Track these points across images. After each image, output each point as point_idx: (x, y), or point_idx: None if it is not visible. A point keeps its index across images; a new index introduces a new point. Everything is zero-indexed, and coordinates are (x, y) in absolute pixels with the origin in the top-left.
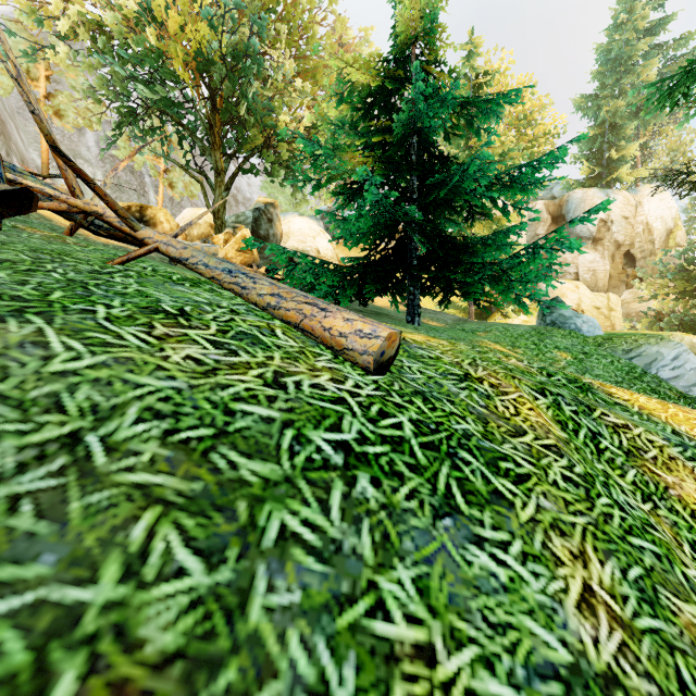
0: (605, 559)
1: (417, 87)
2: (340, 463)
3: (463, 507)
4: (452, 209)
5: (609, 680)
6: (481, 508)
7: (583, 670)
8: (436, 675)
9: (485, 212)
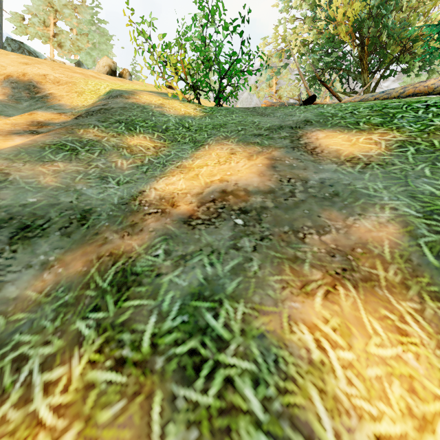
0: None
1: None
2: (424, 107)
3: None
4: None
5: None
6: None
7: None
8: None
9: None
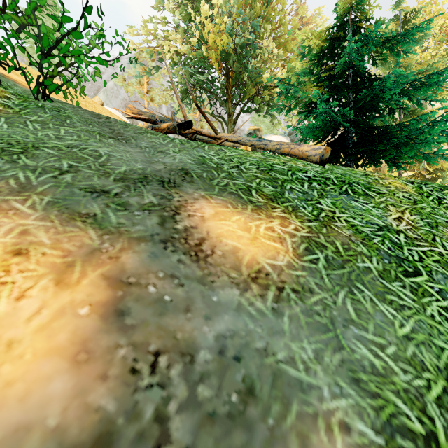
0: (413, 215)
1: (350, 40)
2: (307, 179)
3: (351, 194)
4: (377, 109)
5: (399, 231)
6: (359, 195)
7: (389, 227)
8: (335, 215)
9: (412, 111)
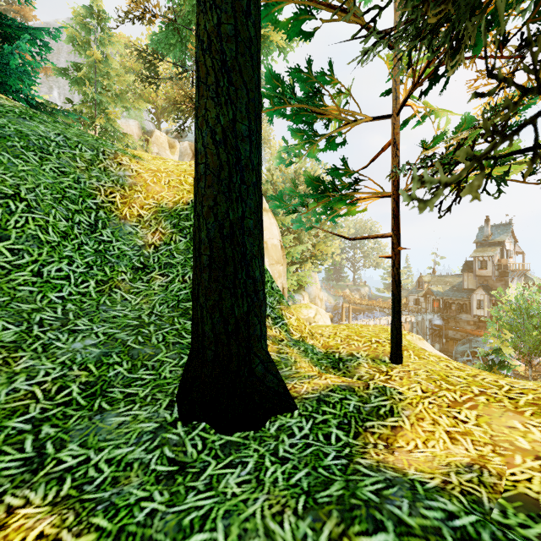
0: None
1: None
2: None
3: None
4: None
5: None
6: None
7: None
8: None
9: (104, 109)
